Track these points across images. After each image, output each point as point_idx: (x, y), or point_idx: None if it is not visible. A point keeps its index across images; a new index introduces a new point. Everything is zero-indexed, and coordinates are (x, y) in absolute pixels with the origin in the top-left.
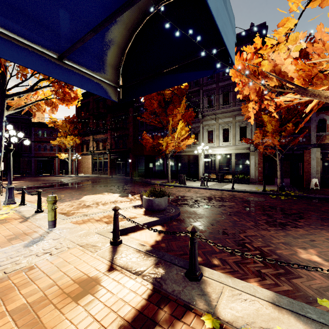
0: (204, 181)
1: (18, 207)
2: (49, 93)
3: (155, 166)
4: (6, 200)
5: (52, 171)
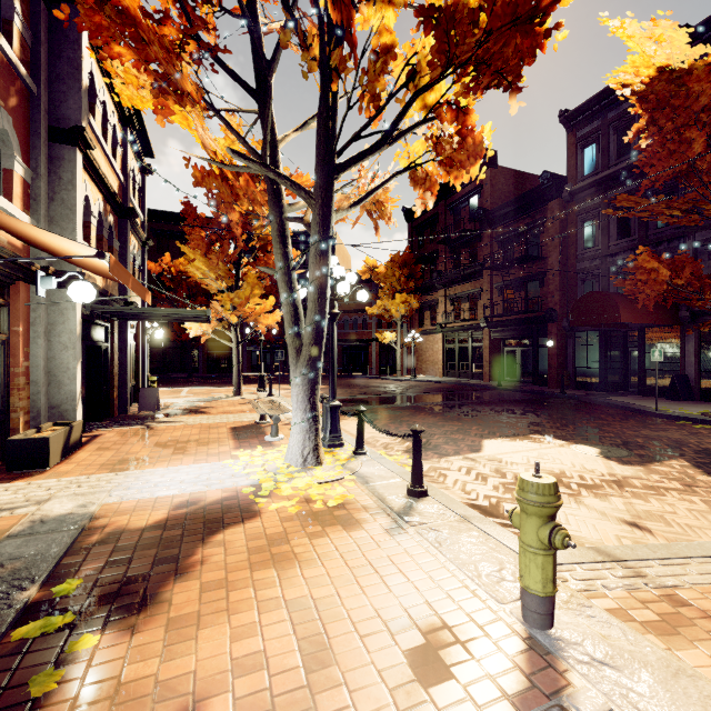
0: None
1: (353, 460)
2: (417, 152)
3: (643, 358)
4: (326, 437)
5: (368, 368)
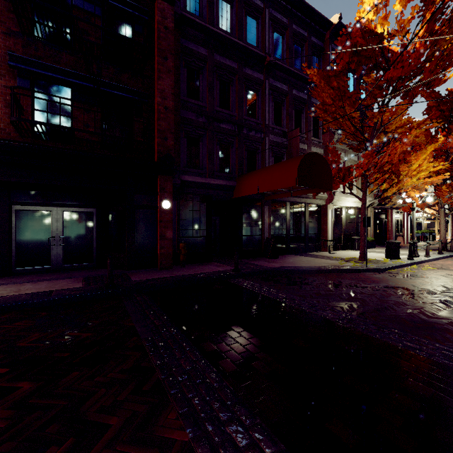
0: (334, 251)
1: None
2: None
3: (242, 225)
4: None
5: None
